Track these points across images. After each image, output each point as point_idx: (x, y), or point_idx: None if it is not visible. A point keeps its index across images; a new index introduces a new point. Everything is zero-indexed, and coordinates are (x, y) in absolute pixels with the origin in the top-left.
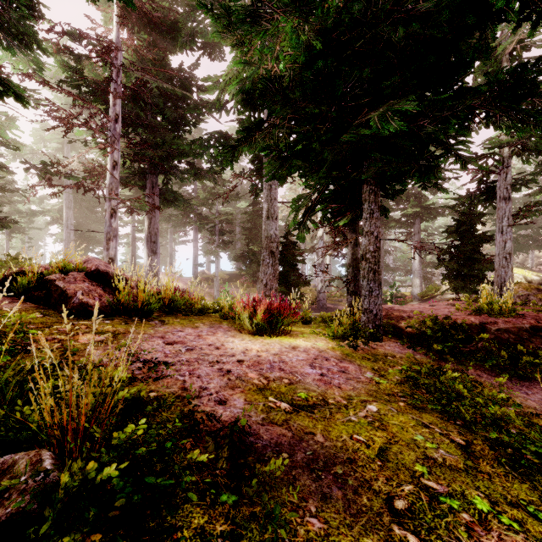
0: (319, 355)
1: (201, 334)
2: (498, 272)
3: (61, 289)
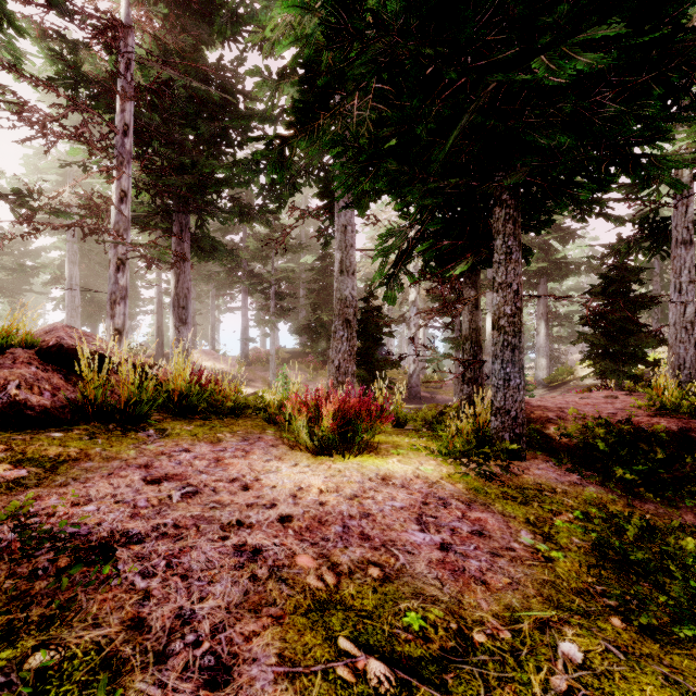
0: (430, 494)
1: (223, 458)
2: (674, 349)
3: None
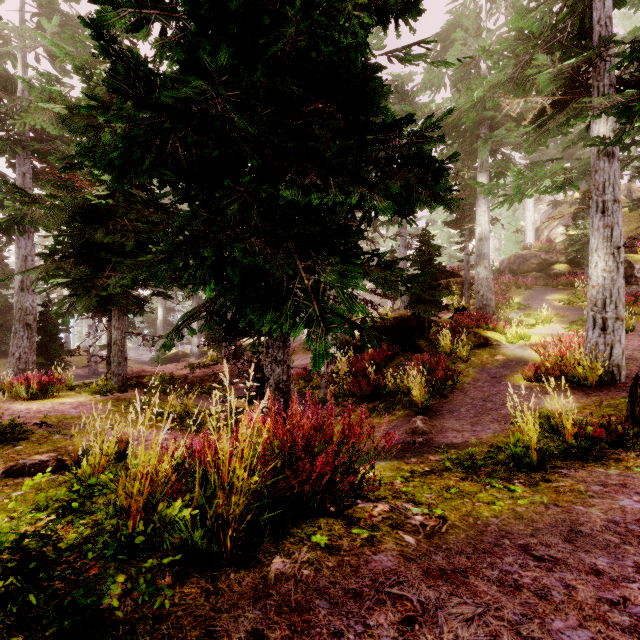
0: (80, 403)
1: None
2: None
3: None
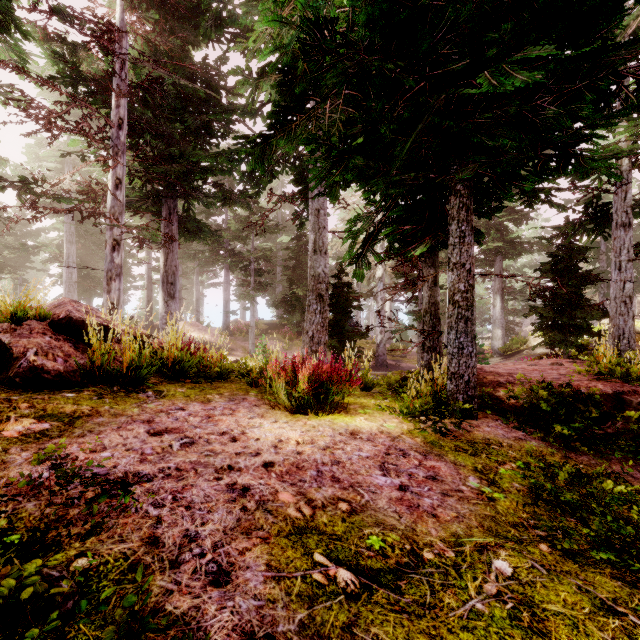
0: (392, 446)
1: (213, 415)
2: (614, 321)
3: (5, 345)
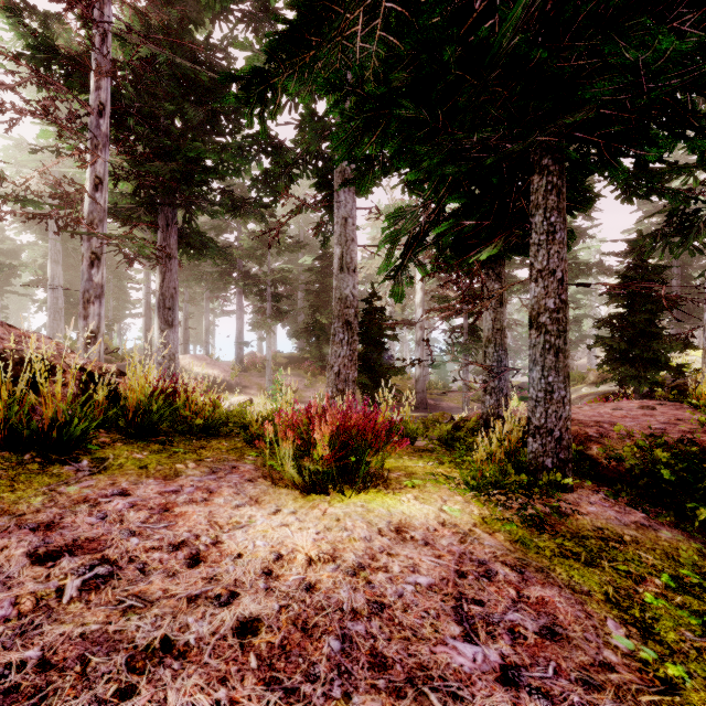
0: (465, 555)
1: (175, 504)
2: None
3: None
